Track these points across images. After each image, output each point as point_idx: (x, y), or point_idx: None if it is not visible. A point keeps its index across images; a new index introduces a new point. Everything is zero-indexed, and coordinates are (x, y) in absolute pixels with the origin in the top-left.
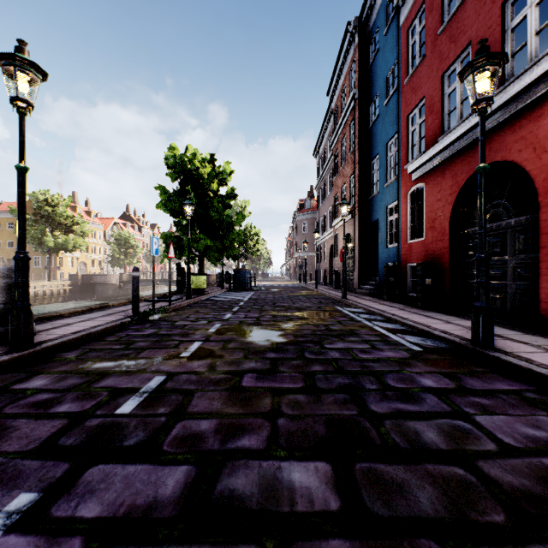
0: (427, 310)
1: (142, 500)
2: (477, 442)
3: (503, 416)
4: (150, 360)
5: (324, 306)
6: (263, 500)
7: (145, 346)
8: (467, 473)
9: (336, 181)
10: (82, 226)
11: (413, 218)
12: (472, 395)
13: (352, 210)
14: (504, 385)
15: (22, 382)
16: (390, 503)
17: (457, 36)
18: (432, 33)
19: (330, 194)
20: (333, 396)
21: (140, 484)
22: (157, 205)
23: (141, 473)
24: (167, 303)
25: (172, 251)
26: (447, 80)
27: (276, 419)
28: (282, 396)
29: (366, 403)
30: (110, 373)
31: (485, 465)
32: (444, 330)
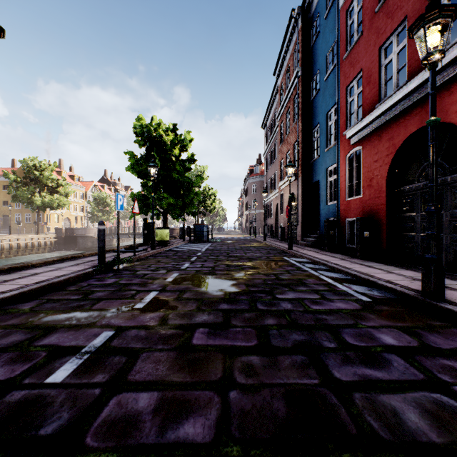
0: (366, 260)
1: None
2: None
3: None
4: (102, 312)
5: (272, 257)
6: None
7: (103, 296)
8: None
9: (281, 149)
10: (66, 187)
11: (351, 178)
12: (440, 356)
13: (296, 172)
14: None
15: None
16: None
17: (394, 11)
18: (370, 12)
19: (276, 160)
20: (290, 357)
21: None
22: (126, 168)
23: None
24: (133, 253)
25: (137, 207)
26: (384, 52)
27: (227, 391)
28: (234, 357)
29: (328, 368)
30: (57, 328)
31: None
32: (389, 280)
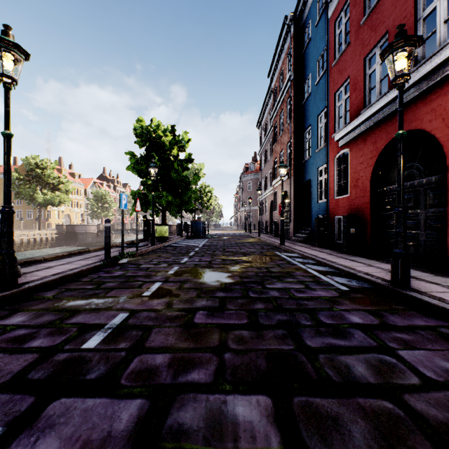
0: (352, 255)
1: (97, 435)
2: (402, 376)
3: (423, 351)
4: (116, 299)
5: (265, 252)
6: (209, 435)
7: (114, 286)
8: (395, 406)
9: (275, 148)
10: (66, 185)
11: (339, 178)
12: (394, 330)
13: (288, 171)
14: (422, 322)
15: (4, 318)
16: (326, 438)
17: (377, 25)
18: (356, 24)
19: (271, 159)
20: (273, 331)
21: (97, 418)
22: (127, 168)
23: (99, 407)
24: (134, 249)
25: (139, 205)
26: (368, 62)
27: (222, 353)
28: (228, 331)
29: (302, 338)
30: (80, 311)
31: (410, 399)
32: (367, 273)
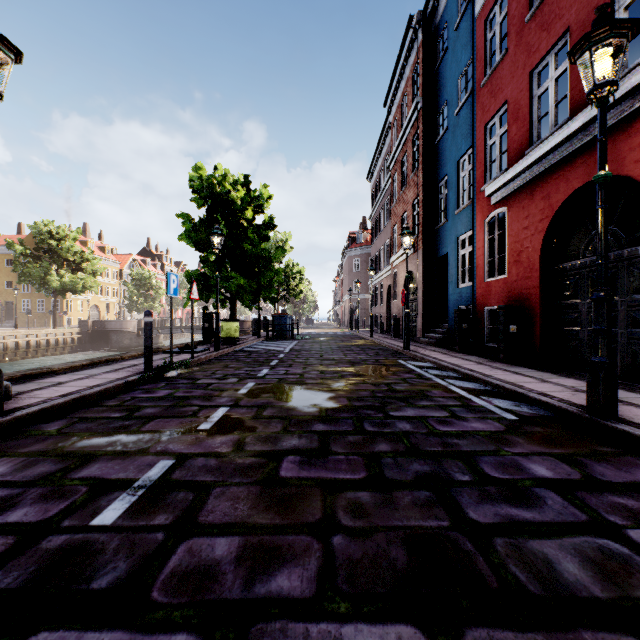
0: (512, 364)
1: None
2: None
3: None
4: (156, 435)
5: (382, 360)
6: None
7: (154, 414)
8: None
9: (394, 209)
10: (93, 263)
11: (491, 251)
12: (609, 491)
13: (415, 242)
14: None
15: None
16: None
17: (551, 22)
18: (517, 22)
19: (388, 225)
20: (410, 493)
21: None
22: (179, 237)
23: None
24: (190, 355)
25: (195, 291)
26: (536, 78)
27: (329, 535)
28: (336, 493)
29: (461, 507)
30: (97, 456)
31: None
32: (543, 392)
